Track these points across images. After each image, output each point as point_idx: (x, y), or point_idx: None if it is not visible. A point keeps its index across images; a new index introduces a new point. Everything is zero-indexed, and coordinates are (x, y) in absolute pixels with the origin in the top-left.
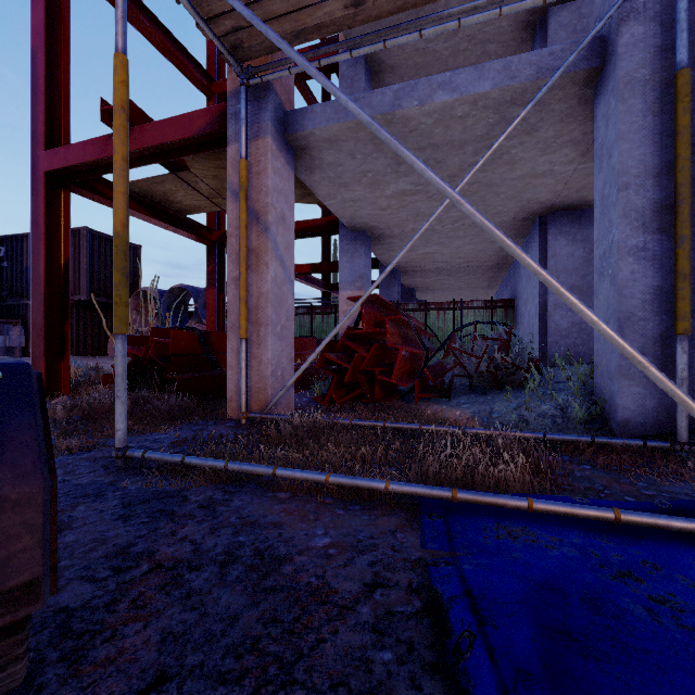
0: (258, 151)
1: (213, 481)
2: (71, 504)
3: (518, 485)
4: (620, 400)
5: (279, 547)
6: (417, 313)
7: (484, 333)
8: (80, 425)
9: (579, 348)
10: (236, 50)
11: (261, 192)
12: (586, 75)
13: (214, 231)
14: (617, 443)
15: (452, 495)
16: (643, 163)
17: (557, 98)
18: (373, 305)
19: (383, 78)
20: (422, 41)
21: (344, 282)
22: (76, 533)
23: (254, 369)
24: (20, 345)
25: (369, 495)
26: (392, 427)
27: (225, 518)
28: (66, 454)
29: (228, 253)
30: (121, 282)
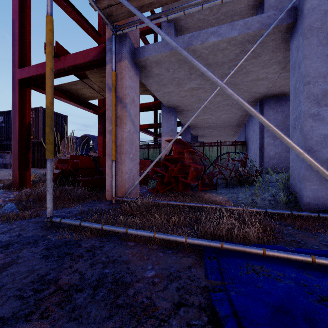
0: (121, 67)
1: (95, 235)
2: (19, 248)
3: (256, 239)
4: (305, 192)
5: (127, 277)
6: (199, 147)
7: (232, 157)
8: (33, 203)
9: (279, 164)
10: (109, 17)
11: (122, 88)
12: (287, 27)
13: (101, 108)
14: (304, 215)
15: (221, 246)
16: (317, 70)
17: (271, 39)
18: (178, 144)
19: (183, 34)
20: (202, 15)
21: (164, 133)
22: (19, 266)
23: (119, 176)
24: (10, 163)
25: (176, 244)
26: (188, 205)
27: (99, 257)
28: (23, 219)
29: (106, 118)
30: (49, 132)
